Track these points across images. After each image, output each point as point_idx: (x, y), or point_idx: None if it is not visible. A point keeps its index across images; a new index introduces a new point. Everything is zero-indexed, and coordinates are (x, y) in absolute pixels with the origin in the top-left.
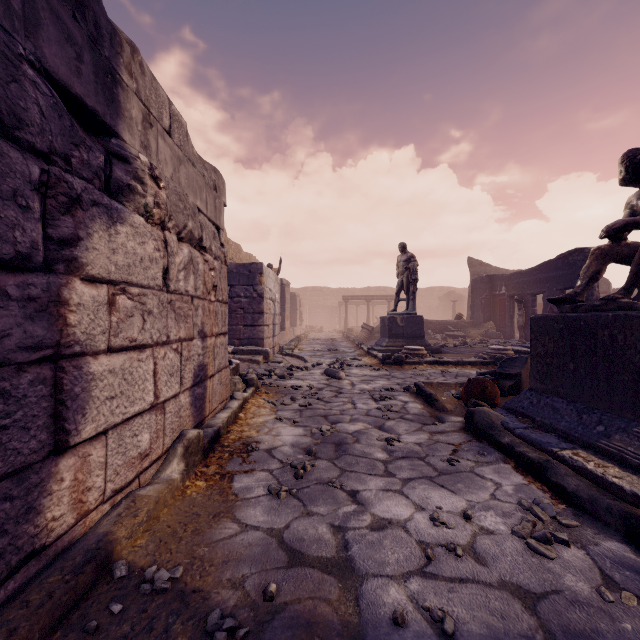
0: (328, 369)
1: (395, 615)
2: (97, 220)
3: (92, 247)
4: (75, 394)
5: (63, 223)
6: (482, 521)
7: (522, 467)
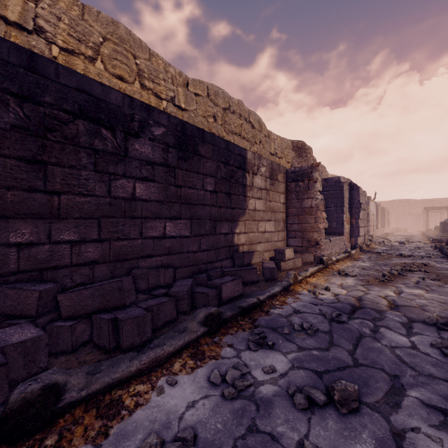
0: (400, 241)
1: (399, 253)
2: (360, 213)
3: (360, 216)
4: (359, 231)
5: (358, 214)
6: (421, 254)
7: (441, 252)
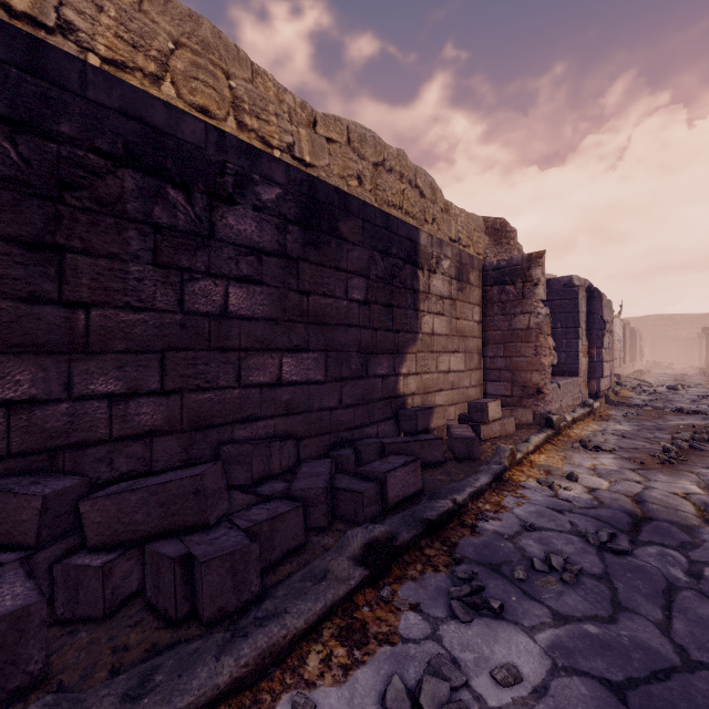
0: (669, 385)
1: (675, 406)
2: (604, 337)
3: (604, 343)
4: (603, 368)
5: (602, 340)
6: None
7: None
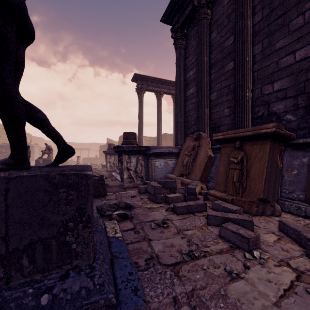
0: None
1: None
2: None
3: None
4: None
5: None
6: None
7: None
